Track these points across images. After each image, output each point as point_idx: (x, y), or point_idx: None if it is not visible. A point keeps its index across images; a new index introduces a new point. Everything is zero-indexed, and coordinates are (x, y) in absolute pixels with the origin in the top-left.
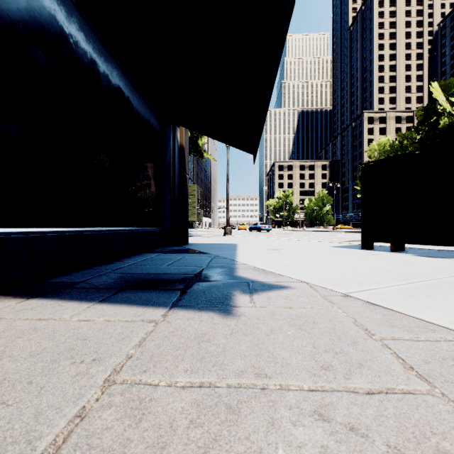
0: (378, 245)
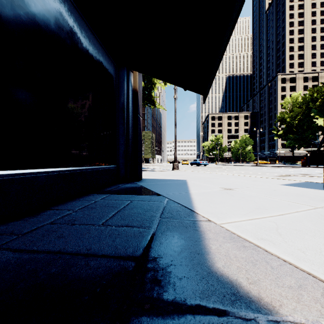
0: None
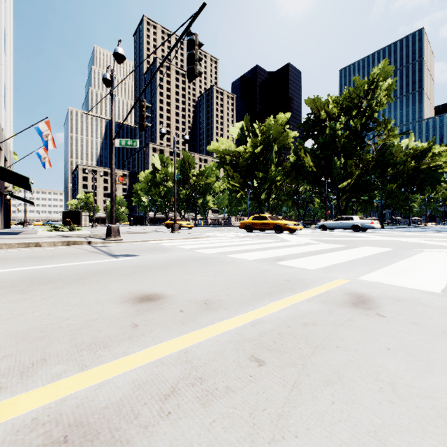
0: None
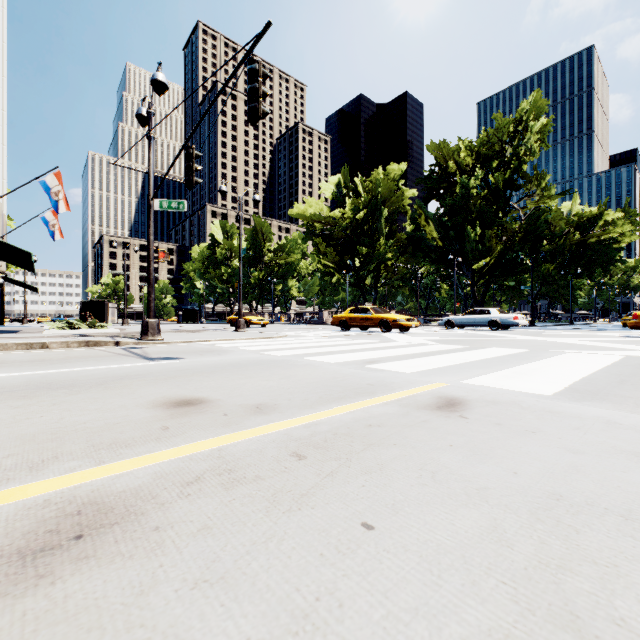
0: None
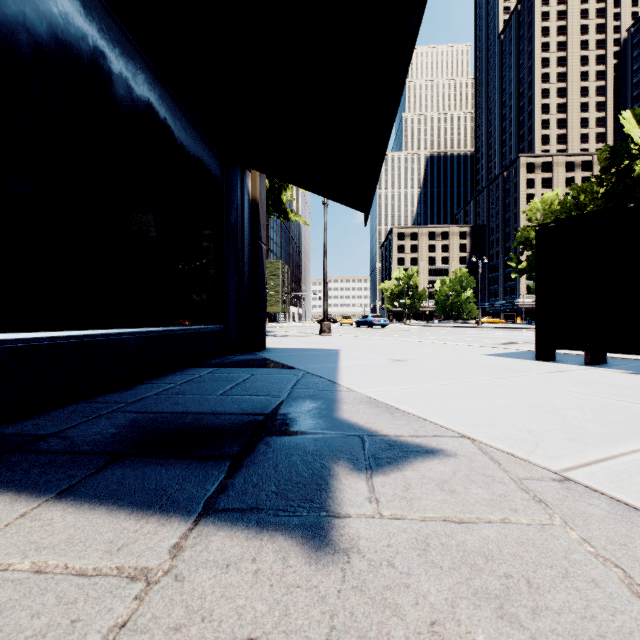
0: (558, 353)
